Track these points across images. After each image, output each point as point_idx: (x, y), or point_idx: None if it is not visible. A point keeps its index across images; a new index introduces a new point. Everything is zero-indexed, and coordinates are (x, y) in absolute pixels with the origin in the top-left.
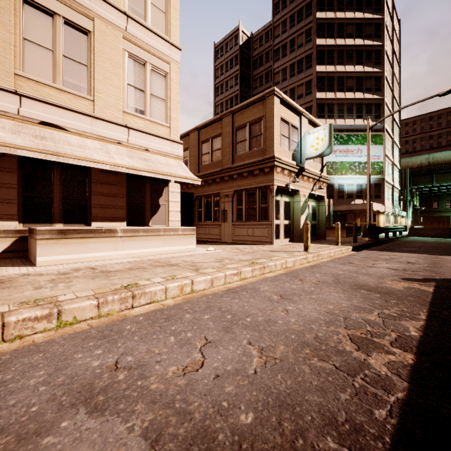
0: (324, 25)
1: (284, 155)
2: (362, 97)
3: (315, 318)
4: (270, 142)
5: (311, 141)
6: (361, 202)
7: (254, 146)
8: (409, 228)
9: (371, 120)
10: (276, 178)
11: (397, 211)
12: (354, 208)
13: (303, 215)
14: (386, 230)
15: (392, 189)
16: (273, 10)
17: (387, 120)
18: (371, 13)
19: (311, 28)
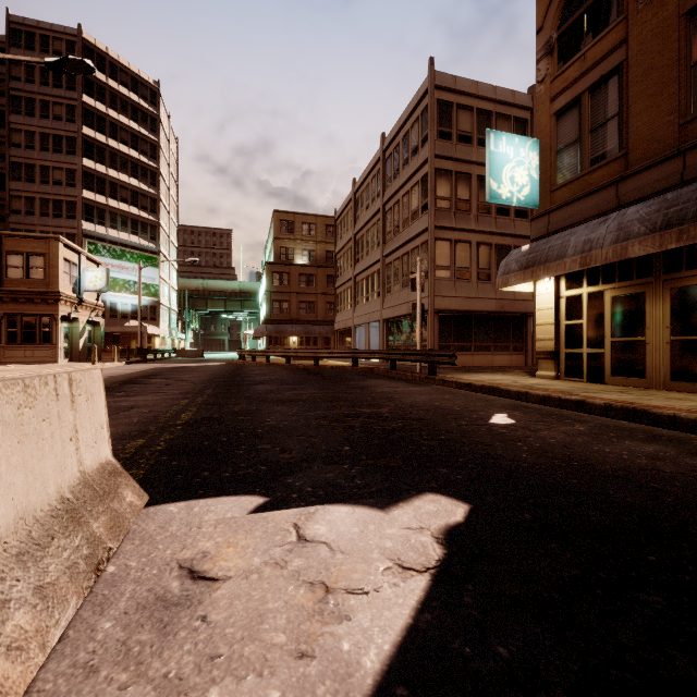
0: (93, 115)
1: (66, 289)
2: (138, 214)
3: (113, 372)
4: (55, 279)
5: (90, 278)
6: (137, 324)
7: (34, 277)
8: (177, 351)
9: (148, 241)
10: (61, 309)
11: (174, 333)
12: (130, 331)
13: (82, 339)
14: (154, 351)
15: (169, 311)
16: (8, 36)
17: (163, 242)
18: (147, 130)
19: (76, 108)
